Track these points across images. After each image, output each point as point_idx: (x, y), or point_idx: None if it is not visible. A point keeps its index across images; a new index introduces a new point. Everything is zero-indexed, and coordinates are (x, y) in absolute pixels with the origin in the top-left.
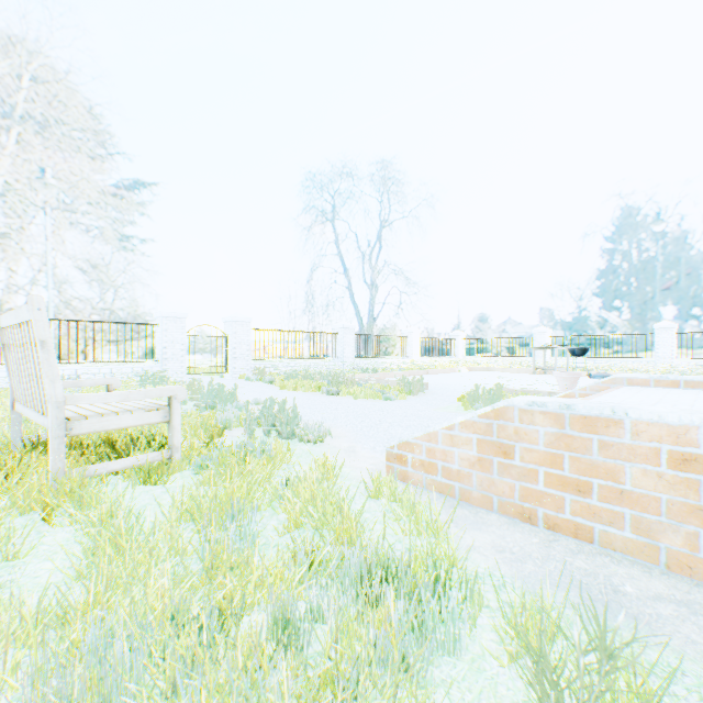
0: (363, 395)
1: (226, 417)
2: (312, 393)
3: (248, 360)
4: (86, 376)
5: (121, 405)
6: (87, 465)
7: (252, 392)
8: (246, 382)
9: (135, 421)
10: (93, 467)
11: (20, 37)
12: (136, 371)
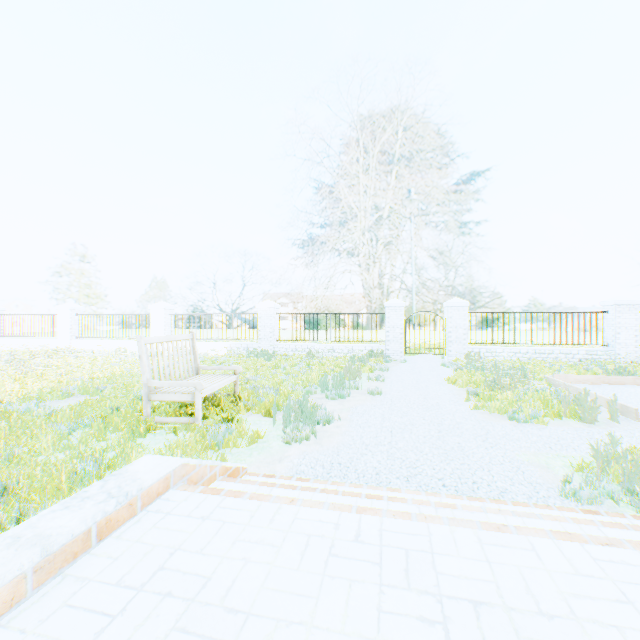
0: (487, 407)
1: (290, 403)
2: (460, 391)
3: (464, 344)
4: (337, 350)
5: (191, 387)
6: (157, 416)
7: (411, 380)
8: (439, 367)
9: (178, 398)
10: (159, 418)
11: (374, 116)
12: (367, 349)
